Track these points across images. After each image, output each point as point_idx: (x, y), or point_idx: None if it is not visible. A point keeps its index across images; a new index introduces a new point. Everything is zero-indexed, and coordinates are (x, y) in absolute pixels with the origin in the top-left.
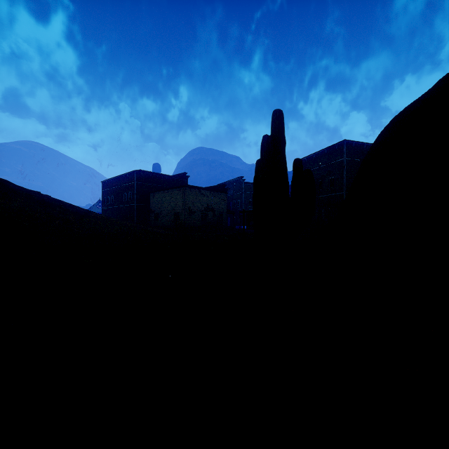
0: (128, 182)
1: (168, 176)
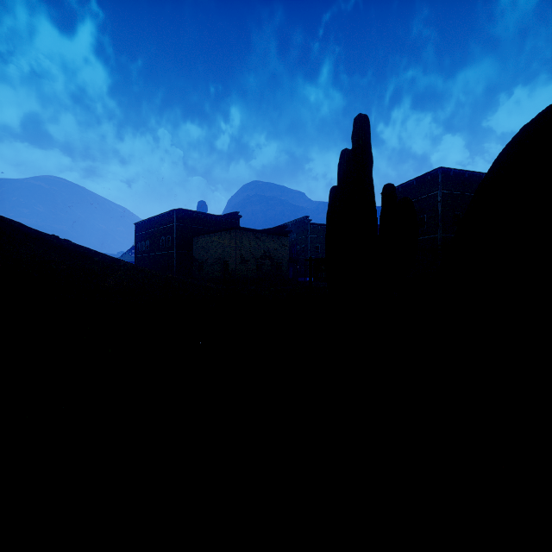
0: (166, 223)
1: (216, 216)
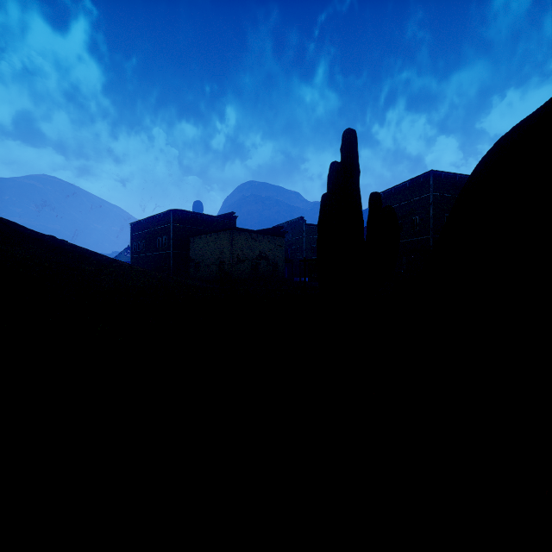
0: (162, 224)
1: (212, 216)
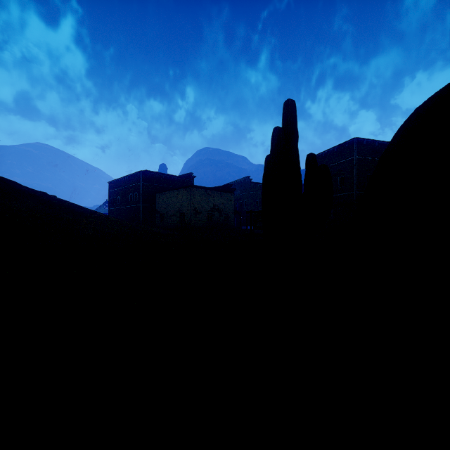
0: (134, 182)
1: (174, 176)
